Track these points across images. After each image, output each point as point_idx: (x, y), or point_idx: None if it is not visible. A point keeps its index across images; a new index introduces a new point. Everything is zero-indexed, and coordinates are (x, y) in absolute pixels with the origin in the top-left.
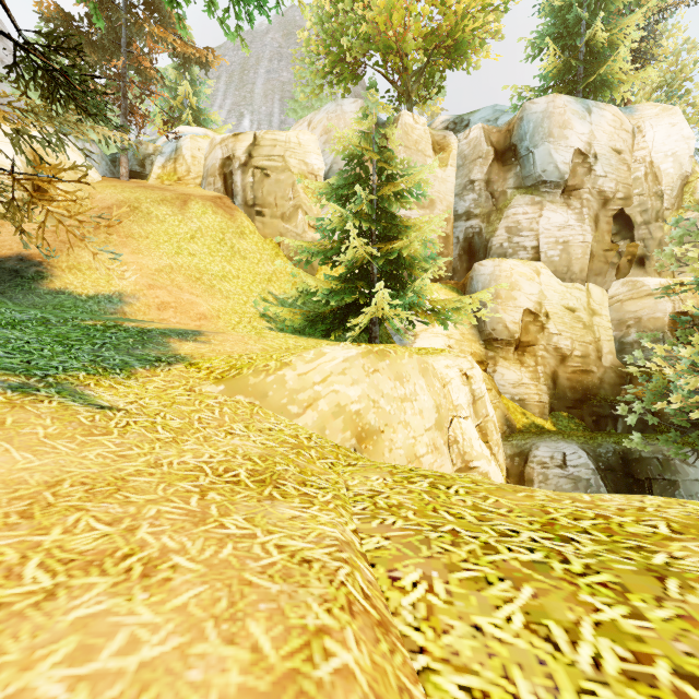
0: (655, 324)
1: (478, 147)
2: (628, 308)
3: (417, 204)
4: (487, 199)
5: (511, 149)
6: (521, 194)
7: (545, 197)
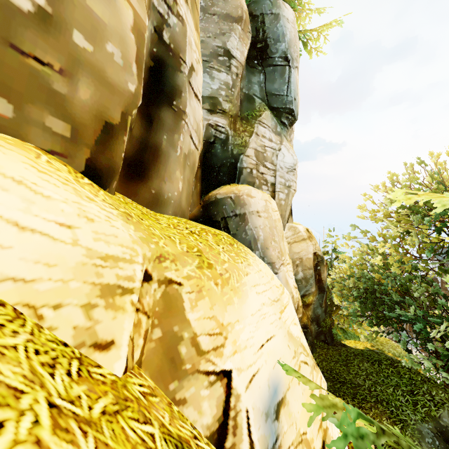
0: (310, 263)
1: (236, 4)
2: (295, 250)
3: (193, 3)
4: (236, 94)
5: (256, 45)
6: (270, 113)
7: (283, 129)
